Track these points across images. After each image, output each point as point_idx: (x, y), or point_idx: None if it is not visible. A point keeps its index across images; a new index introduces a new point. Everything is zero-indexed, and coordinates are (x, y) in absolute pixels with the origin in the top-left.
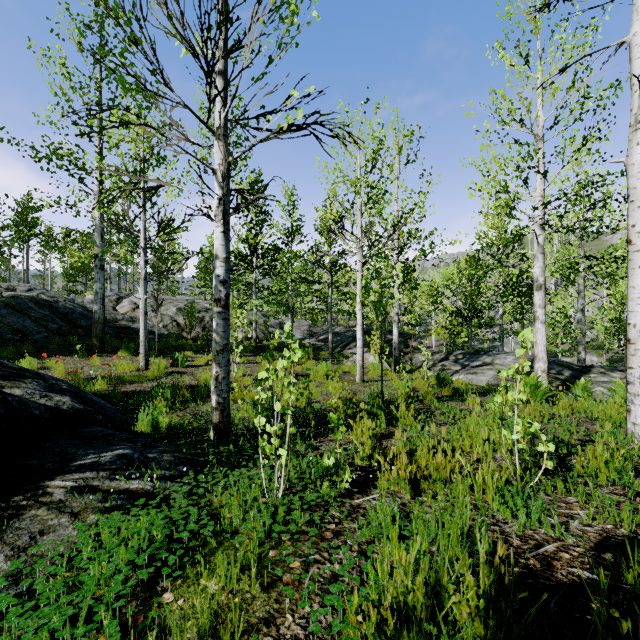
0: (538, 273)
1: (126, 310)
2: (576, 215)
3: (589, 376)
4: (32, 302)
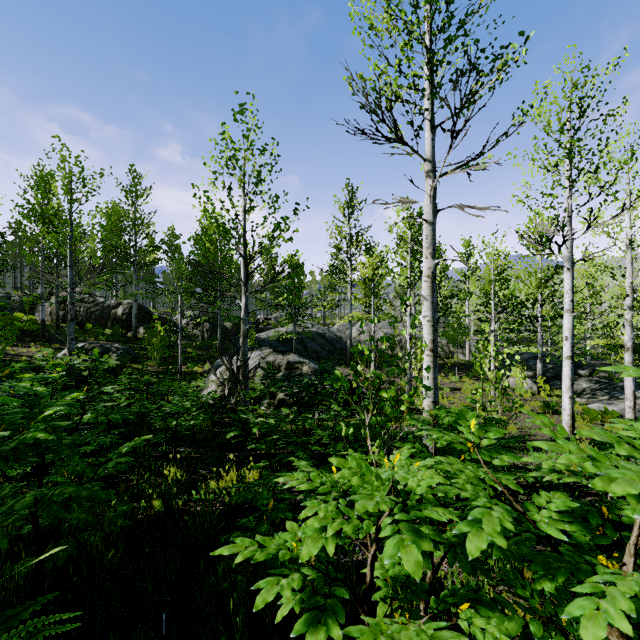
0: (626, 339)
1: (355, 335)
2: None
3: None
4: (317, 335)
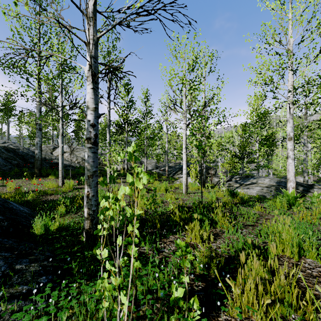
0: (290, 130)
1: (58, 154)
2: (315, 94)
3: (313, 190)
4: (4, 149)
